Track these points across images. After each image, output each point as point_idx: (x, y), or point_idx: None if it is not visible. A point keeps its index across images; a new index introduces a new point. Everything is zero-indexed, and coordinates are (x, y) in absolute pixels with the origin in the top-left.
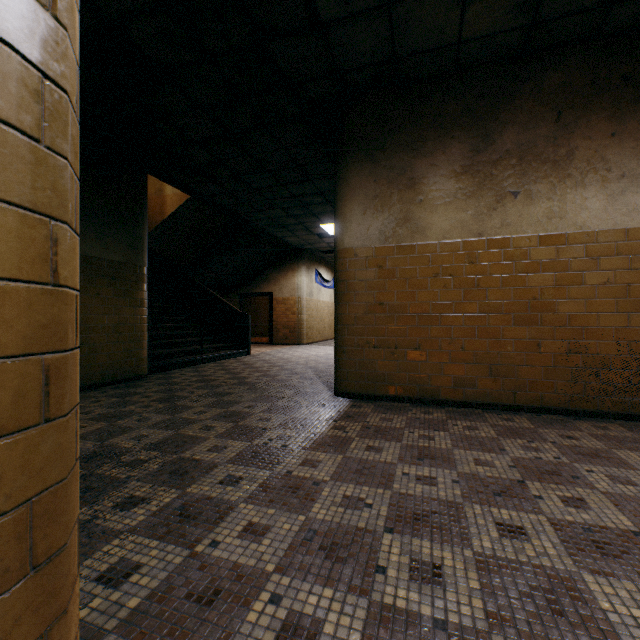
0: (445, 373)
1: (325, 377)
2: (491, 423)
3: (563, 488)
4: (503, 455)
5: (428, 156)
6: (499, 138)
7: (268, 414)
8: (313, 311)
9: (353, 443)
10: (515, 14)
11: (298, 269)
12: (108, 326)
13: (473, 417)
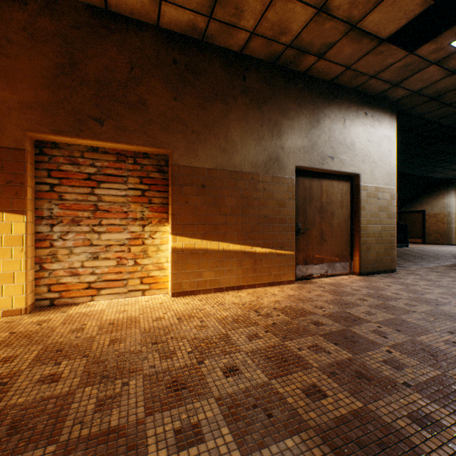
0: None
1: None
2: None
3: None
4: None
5: None
6: None
7: (421, 261)
8: None
9: (455, 267)
10: None
11: (447, 193)
12: None
13: None
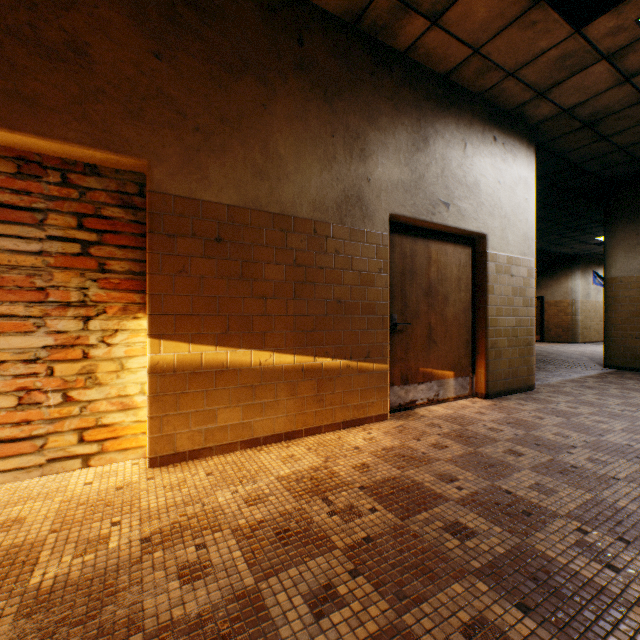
0: None
1: (597, 361)
2: None
3: None
4: None
5: None
6: None
7: (556, 368)
8: (589, 312)
9: (608, 378)
10: None
11: (571, 274)
12: None
13: None
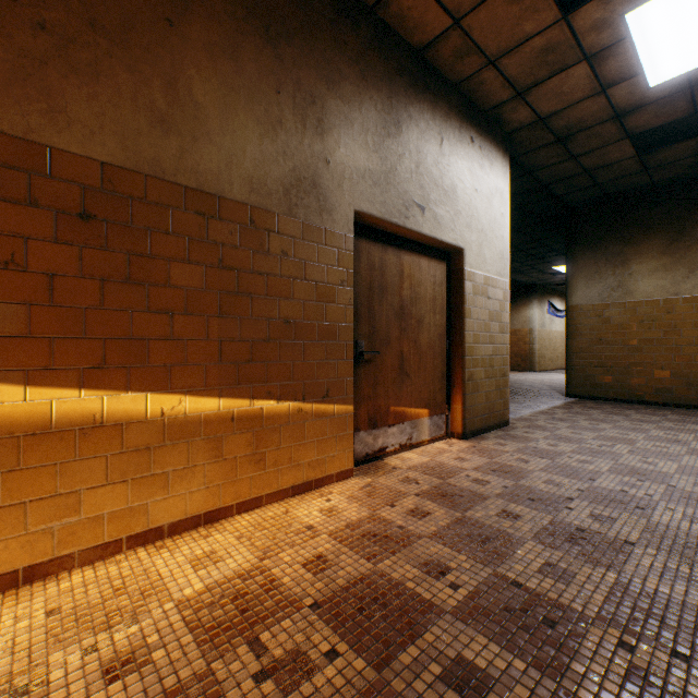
0: (648, 384)
1: (558, 390)
2: (673, 411)
3: (680, 424)
4: (662, 417)
5: (635, 245)
6: (691, 231)
7: (523, 399)
8: (544, 341)
9: (574, 408)
10: (689, 169)
11: (529, 303)
12: None
13: (663, 409)
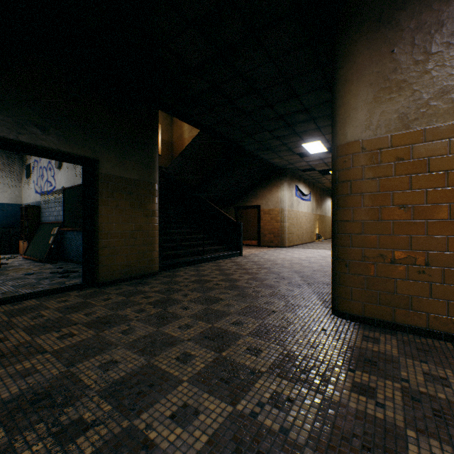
0: None
1: (314, 285)
2: None
3: None
4: None
5: None
6: None
7: (257, 340)
8: (293, 220)
9: (410, 450)
10: None
11: (281, 185)
12: (125, 232)
13: None
